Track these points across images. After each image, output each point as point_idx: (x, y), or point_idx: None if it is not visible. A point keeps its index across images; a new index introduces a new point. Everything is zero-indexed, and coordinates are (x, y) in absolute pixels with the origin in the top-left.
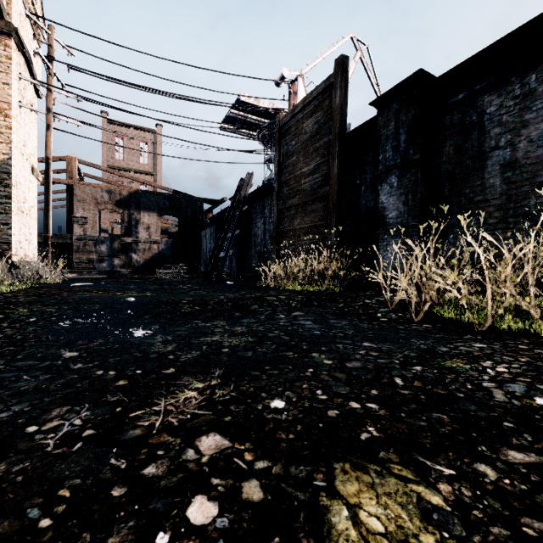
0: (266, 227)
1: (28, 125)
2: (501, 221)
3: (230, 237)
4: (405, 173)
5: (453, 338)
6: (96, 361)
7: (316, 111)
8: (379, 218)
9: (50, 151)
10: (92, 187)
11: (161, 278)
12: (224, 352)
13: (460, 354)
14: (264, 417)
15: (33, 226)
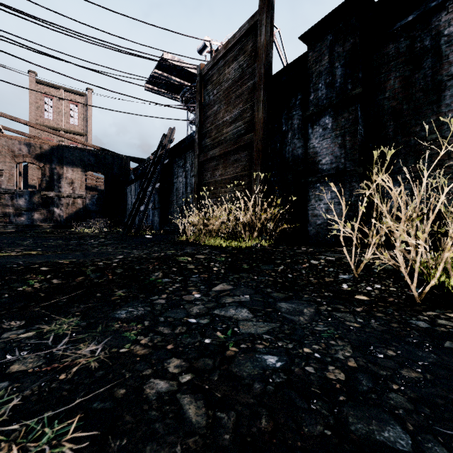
0: (188, 181)
1: None
2: None
3: (150, 190)
4: (342, 112)
5: None
6: None
7: (238, 55)
8: (310, 164)
9: None
10: (8, 138)
11: (77, 232)
12: None
13: None
14: None
15: None
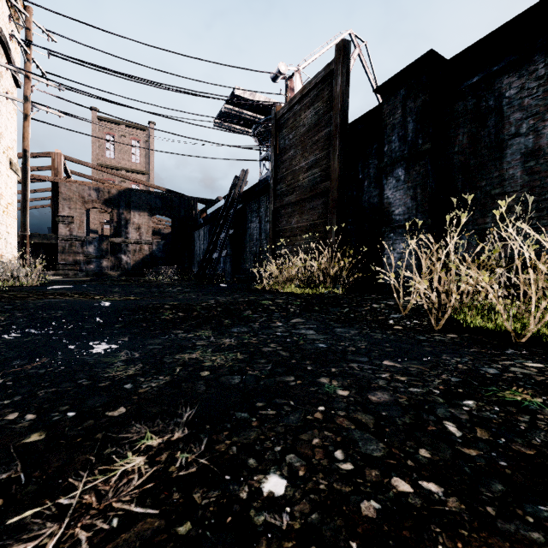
0: (262, 227)
1: (5, 115)
2: (523, 216)
3: (223, 237)
4: (414, 165)
5: (493, 353)
6: (19, 394)
7: (315, 101)
8: (384, 215)
9: (28, 143)
10: (78, 184)
11: (150, 281)
12: (202, 377)
13: (517, 379)
14: (250, 524)
15: (11, 225)
